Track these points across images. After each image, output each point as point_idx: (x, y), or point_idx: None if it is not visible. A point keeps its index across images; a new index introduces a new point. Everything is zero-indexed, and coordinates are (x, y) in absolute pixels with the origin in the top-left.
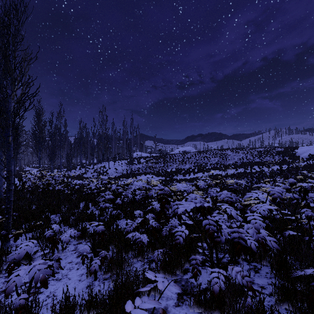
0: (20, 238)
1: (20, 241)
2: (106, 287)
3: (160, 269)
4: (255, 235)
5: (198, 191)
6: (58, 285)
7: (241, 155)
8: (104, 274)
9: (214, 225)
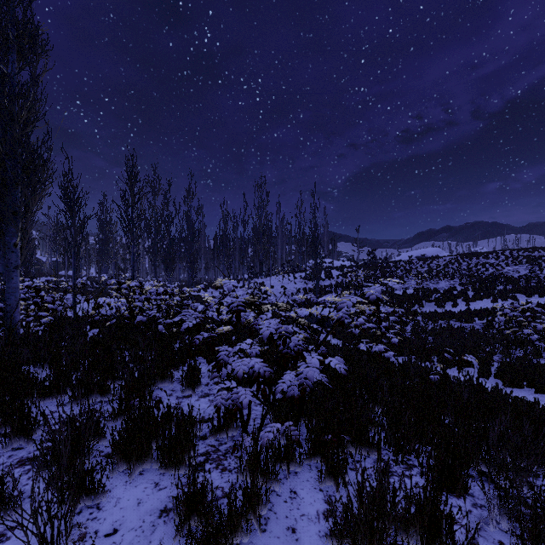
0: None
1: None
2: None
3: None
4: None
5: None
6: None
7: None
8: None
9: None
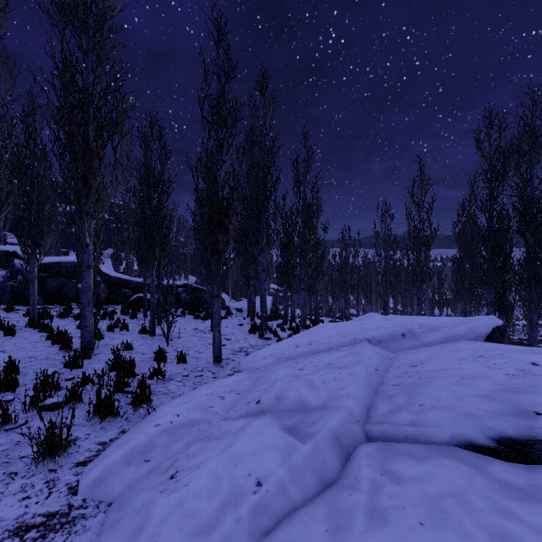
0: None
1: None
2: None
3: None
4: None
5: None
6: None
7: None
8: None
9: None
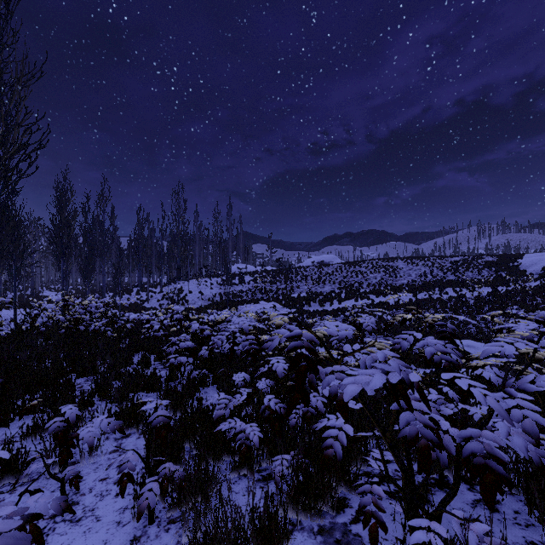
0: (12, 425)
1: (12, 431)
2: (173, 541)
3: (288, 505)
4: (530, 450)
5: (382, 340)
6: (73, 534)
7: (421, 268)
8: (169, 511)
9: (428, 427)
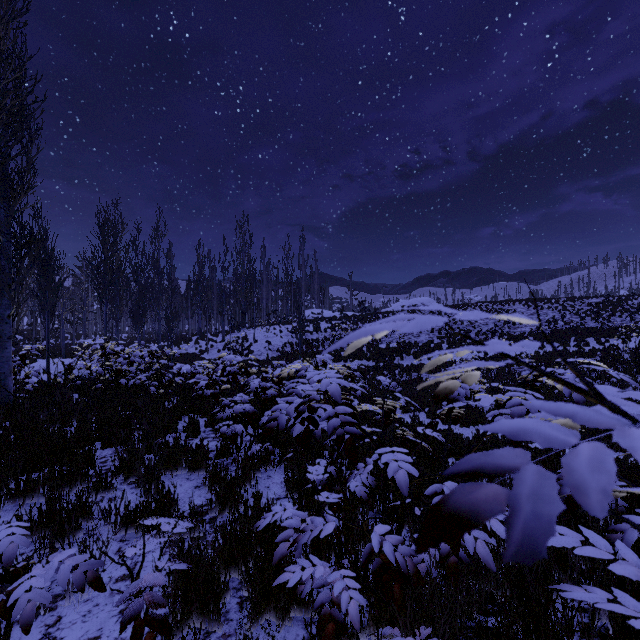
0: None
1: None
2: None
3: None
4: None
5: None
6: None
7: (548, 313)
8: None
9: None
